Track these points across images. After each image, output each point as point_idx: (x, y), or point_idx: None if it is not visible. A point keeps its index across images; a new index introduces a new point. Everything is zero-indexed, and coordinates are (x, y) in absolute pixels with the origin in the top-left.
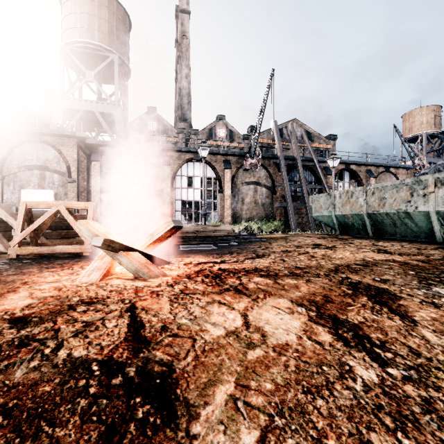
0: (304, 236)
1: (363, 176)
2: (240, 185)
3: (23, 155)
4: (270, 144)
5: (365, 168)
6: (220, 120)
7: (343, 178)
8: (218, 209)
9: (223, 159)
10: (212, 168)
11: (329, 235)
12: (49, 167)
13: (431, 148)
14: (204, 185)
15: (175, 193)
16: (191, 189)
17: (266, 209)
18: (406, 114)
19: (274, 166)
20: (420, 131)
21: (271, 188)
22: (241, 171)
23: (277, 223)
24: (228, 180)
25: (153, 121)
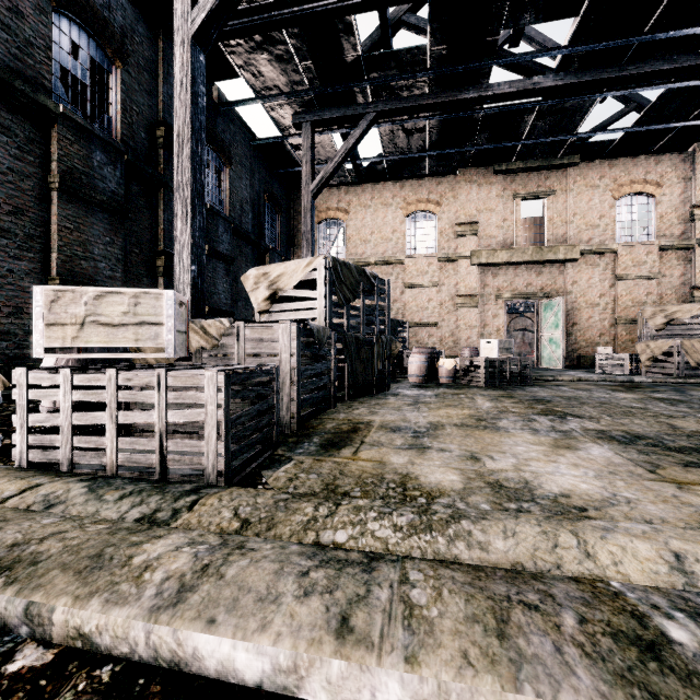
0: None
1: None
2: None
3: (515, 324)
4: None
5: None
6: None
7: None
8: None
9: None
10: None
11: None
12: (527, 329)
13: None
14: None
15: None
16: None
17: None
18: None
19: None
20: None
21: None
22: None
23: None
24: None
25: None
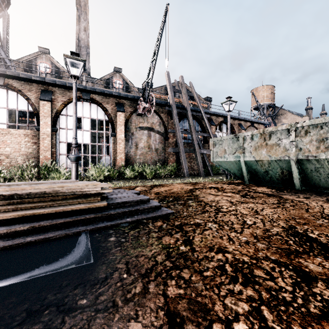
0: (215, 190)
1: (236, 128)
2: (134, 130)
3: None
4: (161, 99)
5: (238, 122)
6: (117, 72)
7: (222, 129)
8: (110, 153)
9: (116, 101)
10: (104, 110)
11: (237, 185)
12: None
13: (269, 114)
14: (75, 116)
15: (59, 134)
16: (79, 130)
17: (159, 154)
18: (254, 90)
19: (166, 113)
20: (262, 102)
21: (164, 134)
22: (134, 115)
23: (170, 168)
24: (121, 123)
25: (45, 63)
